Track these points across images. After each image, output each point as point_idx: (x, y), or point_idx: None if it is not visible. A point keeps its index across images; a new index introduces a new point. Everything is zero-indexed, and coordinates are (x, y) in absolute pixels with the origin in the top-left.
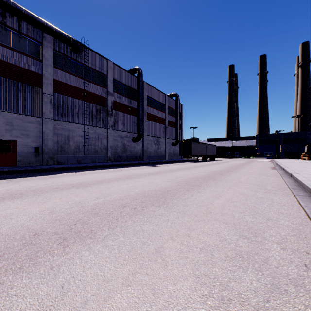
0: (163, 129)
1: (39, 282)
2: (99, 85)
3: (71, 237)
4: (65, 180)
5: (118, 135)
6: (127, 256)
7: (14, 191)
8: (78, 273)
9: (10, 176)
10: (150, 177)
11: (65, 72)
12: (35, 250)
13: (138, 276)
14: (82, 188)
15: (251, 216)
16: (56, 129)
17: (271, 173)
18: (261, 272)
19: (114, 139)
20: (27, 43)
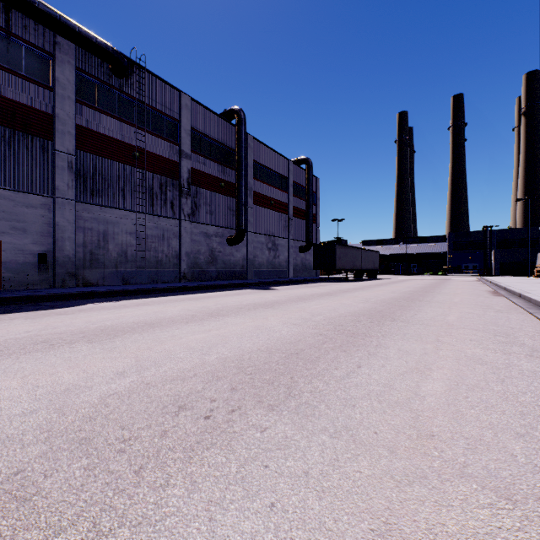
0: (284, 221)
1: None
2: (165, 139)
3: None
4: (78, 321)
5: (201, 233)
6: None
7: None
8: None
9: None
10: (259, 314)
11: (99, 112)
12: None
13: None
14: (101, 342)
15: None
16: (81, 220)
17: (501, 305)
18: None
19: (194, 240)
20: (24, 55)
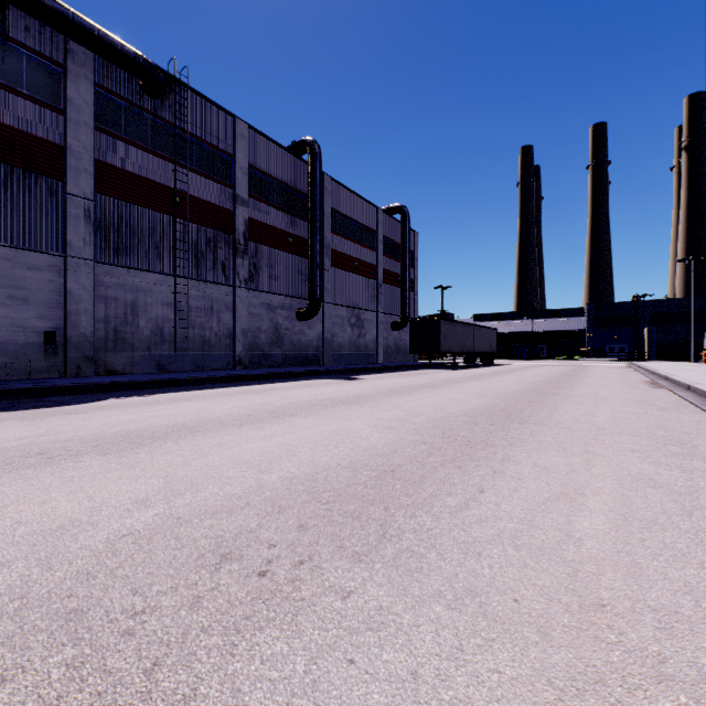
0: (371, 289)
1: None
2: (214, 180)
3: None
4: (91, 423)
5: (263, 304)
6: None
7: None
8: None
9: None
10: (339, 413)
11: (126, 144)
12: None
13: None
14: (119, 454)
15: None
16: (103, 287)
17: (664, 400)
18: None
19: (253, 313)
20: (26, 66)
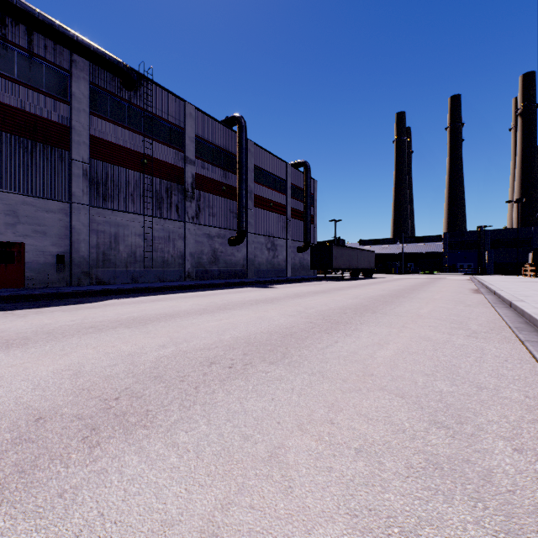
0: (282, 222)
1: (31, 527)
2: (170, 146)
3: (107, 425)
4: (108, 313)
5: (204, 234)
6: (212, 467)
7: (13, 334)
8: (114, 505)
9: (11, 305)
10: (260, 308)
11: (110, 123)
12: (33, 453)
13: (233, 513)
14: (137, 327)
15: (448, 382)
16: (95, 224)
17: (473, 301)
18: (481, 504)
19: (198, 241)
20: (44, 72)
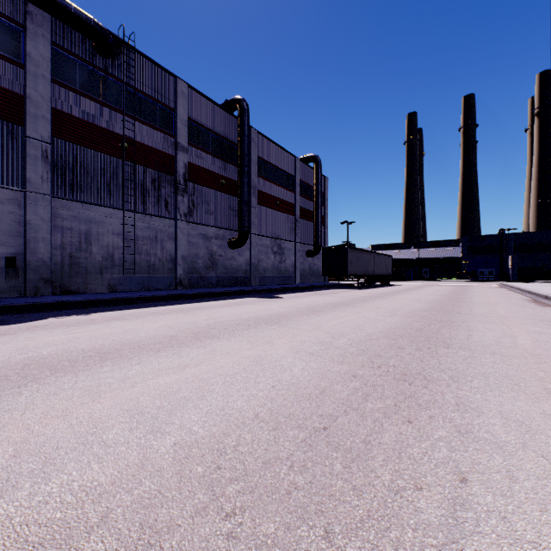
0: (290, 223)
1: None
2: (158, 129)
3: None
4: (6, 347)
5: (200, 234)
6: None
7: None
8: None
9: None
10: (261, 334)
11: (80, 96)
12: None
13: None
14: None
15: None
16: (59, 219)
17: None
18: None
19: (191, 242)
20: None
